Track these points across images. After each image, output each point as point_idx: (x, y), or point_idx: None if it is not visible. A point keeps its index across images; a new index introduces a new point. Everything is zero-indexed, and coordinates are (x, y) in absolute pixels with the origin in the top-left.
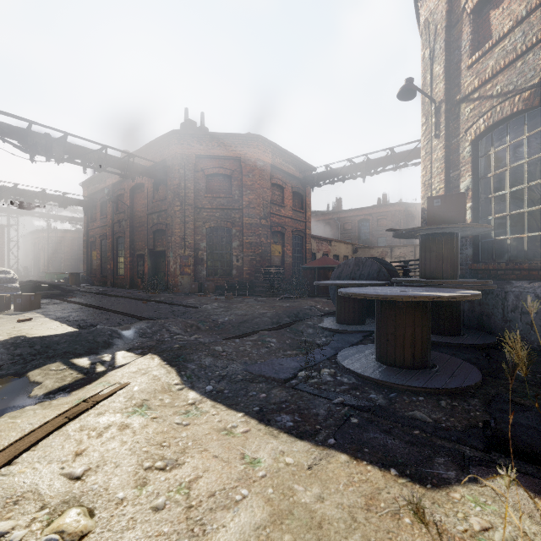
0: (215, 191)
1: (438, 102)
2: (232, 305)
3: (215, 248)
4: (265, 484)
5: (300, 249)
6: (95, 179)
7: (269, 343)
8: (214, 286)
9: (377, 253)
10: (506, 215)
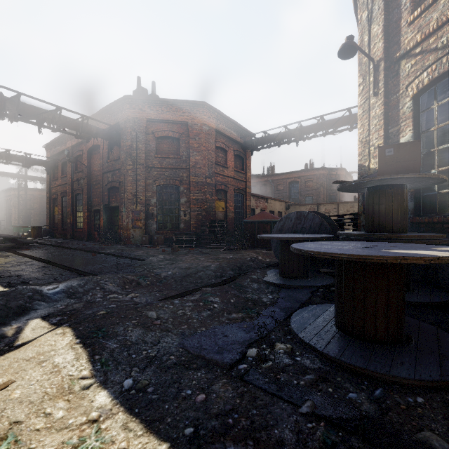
0: (164, 152)
1: (376, 61)
2: (177, 257)
3: (165, 204)
4: None
5: (241, 206)
6: (56, 142)
7: (211, 304)
8: (163, 238)
9: (306, 209)
10: None
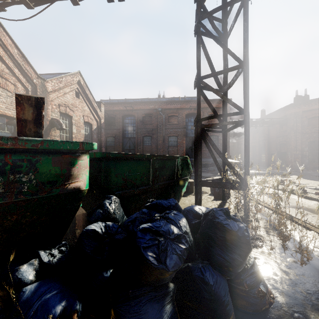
0: (313, 124)
1: None
2: None
3: (313, 150)
4: (315, 181)
5: None
6: None
7: None
8: (312, 167)
9: None
10: None
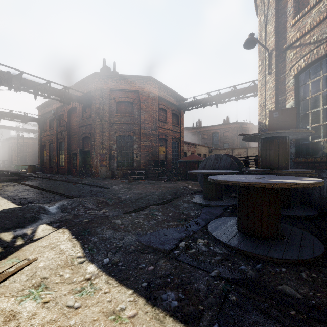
0: (122, 112)
1: (270, 50)
2: (132, 186)
3: (123, 149)
4: None
5: (177, 150)
6: (45, 105)
7: (156, 216)
8: (121, 173)
9: (224, 152)
10: (320, 125)
